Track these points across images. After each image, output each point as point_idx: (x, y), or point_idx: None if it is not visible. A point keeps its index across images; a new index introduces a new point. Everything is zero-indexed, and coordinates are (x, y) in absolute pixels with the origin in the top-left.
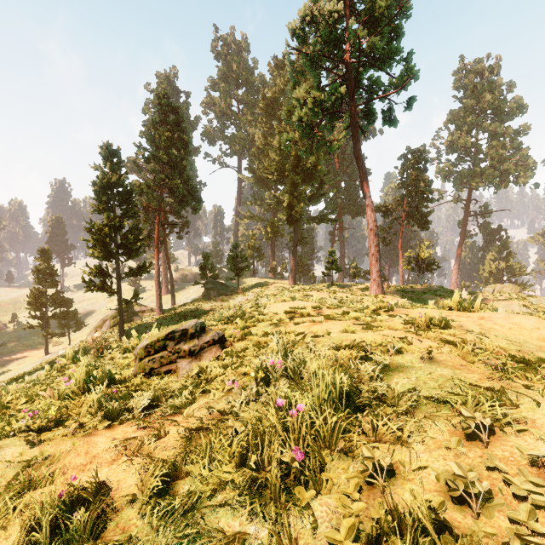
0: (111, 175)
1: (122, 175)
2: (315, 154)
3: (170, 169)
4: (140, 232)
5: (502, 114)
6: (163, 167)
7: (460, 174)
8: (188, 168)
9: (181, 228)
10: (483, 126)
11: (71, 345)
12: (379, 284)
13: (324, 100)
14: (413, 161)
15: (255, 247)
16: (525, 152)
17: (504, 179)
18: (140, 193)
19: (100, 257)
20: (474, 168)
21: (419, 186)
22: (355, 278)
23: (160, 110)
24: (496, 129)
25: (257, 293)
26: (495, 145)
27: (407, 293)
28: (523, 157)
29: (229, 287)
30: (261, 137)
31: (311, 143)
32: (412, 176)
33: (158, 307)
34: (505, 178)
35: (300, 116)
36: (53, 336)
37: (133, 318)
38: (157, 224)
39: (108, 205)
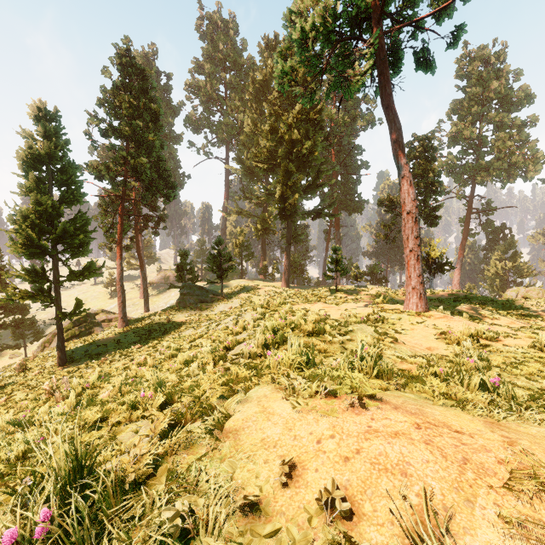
0: (43, 144)
1: (60, 146)
2: (311, 139)
3: (135, 145)
4: (85, 221)
5: (508, 104)
6: (128, 144)
7: (464, 168)
8: (157, 144)
9: (157, 222)
10: (489, 116)
11: (14, 364)
12: (421, 295)
13: (340, 16)
14: (420, 149)
15: (243, 245)
16: (534, 144)
17: (511, 173)
18: (99, 177)
19: (27, 255)
20: (480, 161)
21: (427, 177)
22: (356, 280)
23: (122, 72)
24: (504, 120)
25: (244, 299)
26: (502, 136)
27: (430, 300)
28: (531, 150)
29: (210, 292)
30: (251, 123)
31: (306, 126)
32: (419, 166)
33: (121, 318)
34: (513, 172)
35: (303, 32)
36: (4, 349)
37: (93, 329)
38: (121, 215)
39: (39, 184)
